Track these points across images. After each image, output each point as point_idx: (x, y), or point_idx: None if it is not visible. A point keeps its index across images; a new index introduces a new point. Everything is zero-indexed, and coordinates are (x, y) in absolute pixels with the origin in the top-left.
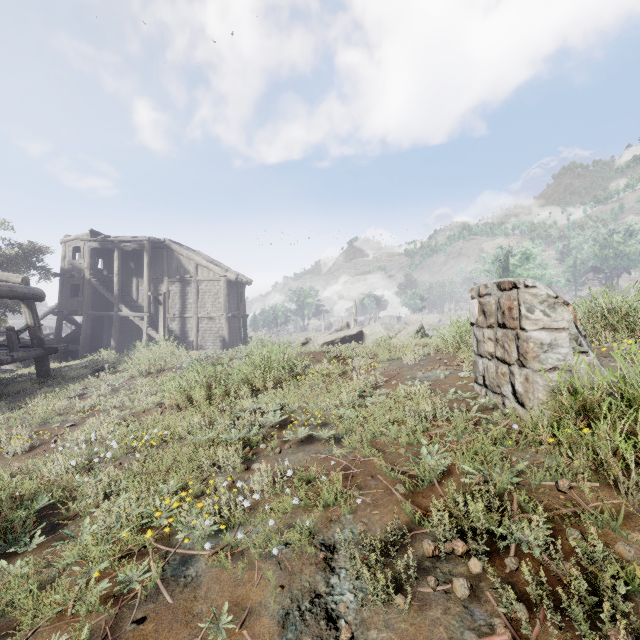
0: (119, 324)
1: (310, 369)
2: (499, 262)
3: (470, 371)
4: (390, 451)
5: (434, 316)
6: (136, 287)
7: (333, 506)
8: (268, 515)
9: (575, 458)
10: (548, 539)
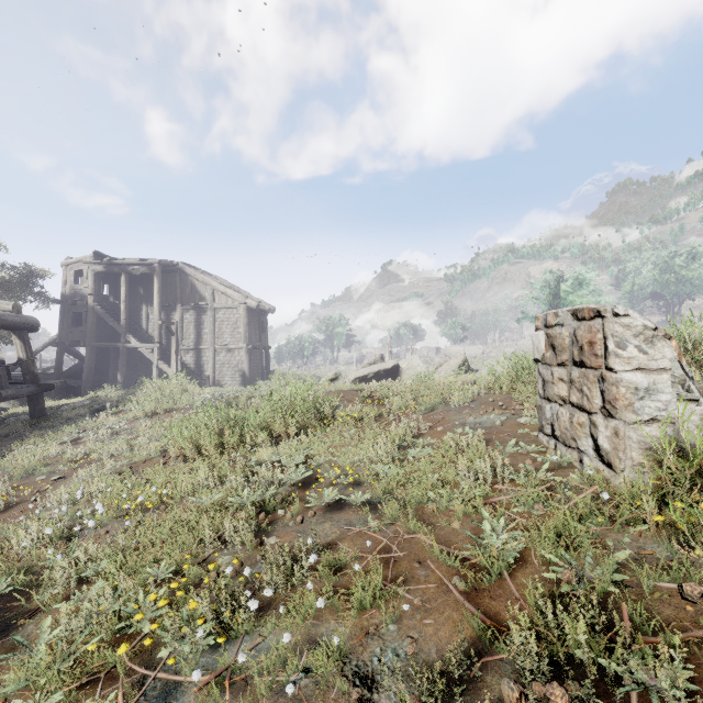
0: (126, 357)
1: (340, 411)
2: (549, 288)
3: (532, 416)
4: (441, 524)
5: (477, 347)
6: (146, 315)
7: (370, 609)
8: (283, 620)
9: (700, 549)
10: (690, 688)
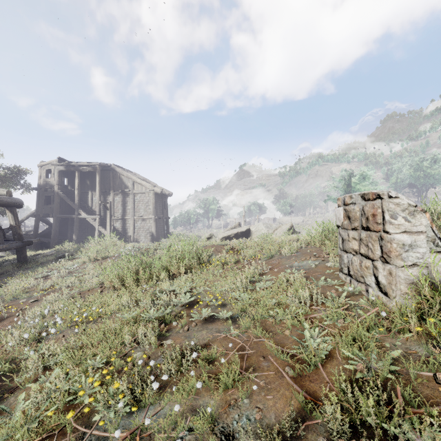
0: (79, 224)
1: (212, 258)
2: (345, 180)
3: (335, 262)
4: (277, 332)
5: (299, 218)
6: (91, 198)
7: (231, 388)
8: (175, 396)
9: None
10: None
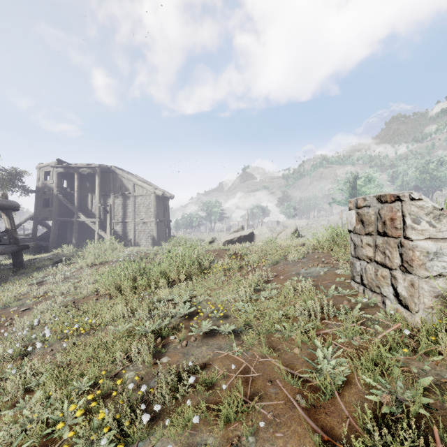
0: (78, 227)
1: (214, 264)
2: (350, 183)
3: (345, 269)
4: (285, 350)
5: (303, 221)
6: (90, 200)
7: (234, 421)
8: (168, 430)
9: None
10: None
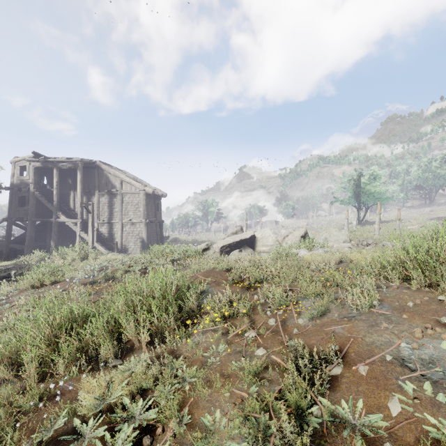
0: (57, 228)
1: (206, 303)
2: (354, 181)
3: None
4: None
5: (303, 221)
6: (73, 199)
7: None
8: None
9: None
10: None
